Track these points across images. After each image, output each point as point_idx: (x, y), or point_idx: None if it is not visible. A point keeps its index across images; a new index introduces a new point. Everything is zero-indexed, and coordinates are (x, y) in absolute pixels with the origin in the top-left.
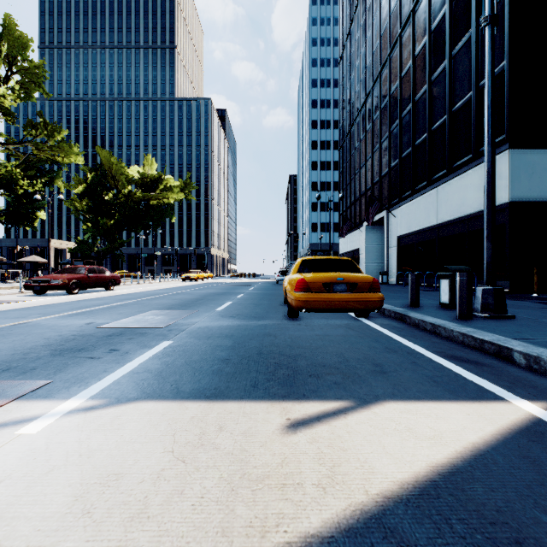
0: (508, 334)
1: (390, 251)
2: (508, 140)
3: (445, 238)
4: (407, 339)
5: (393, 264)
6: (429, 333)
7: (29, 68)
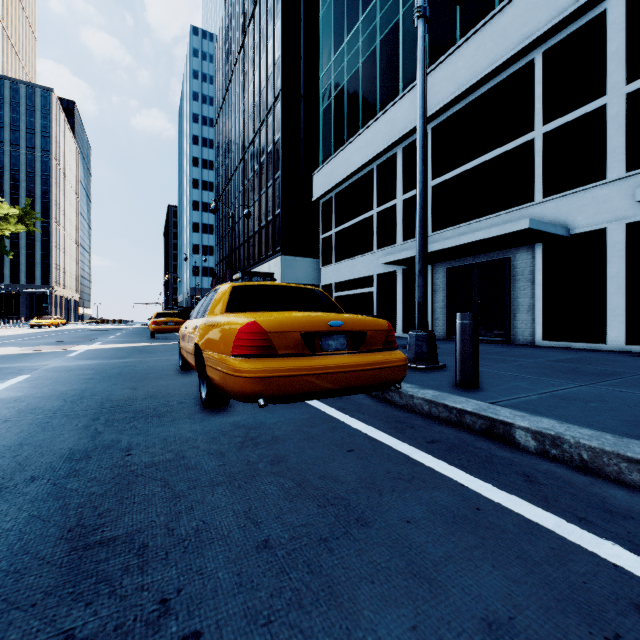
0: None
1: None
2: (281, 251)
3: None
4: None
5: None
6: None
7: None
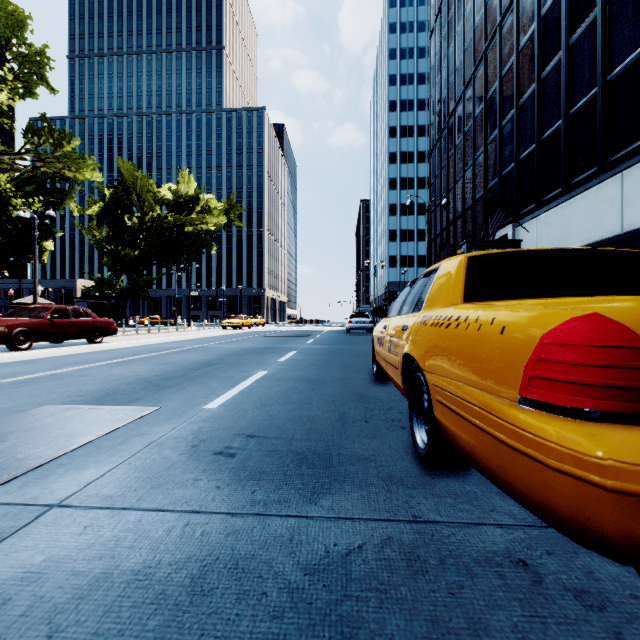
0: None
1: None
2: None
3: None
4: None
5: None
6: None
7: (28, 55)
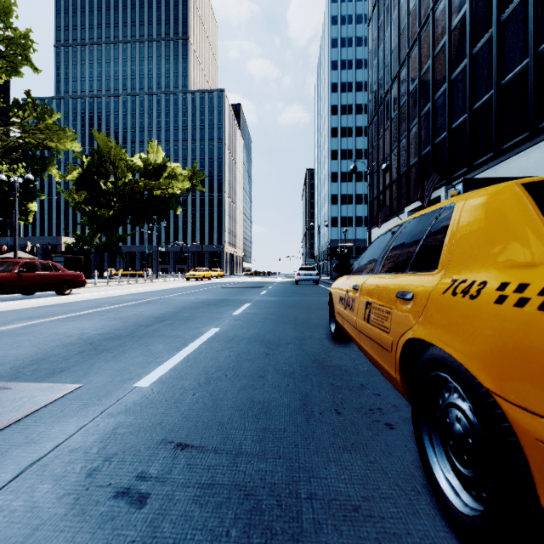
0: None
1: None
2: None
3: None
4: None
5: None
6: None
7: (13, 38)
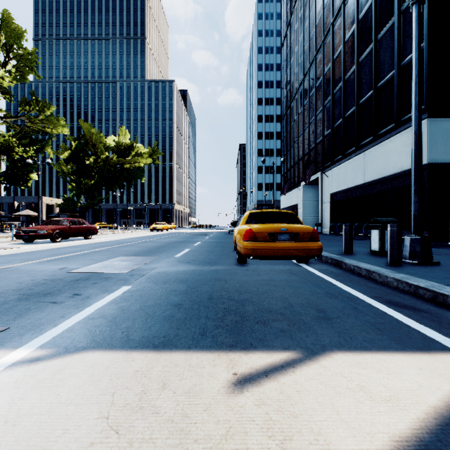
0: (440, 280)
1: (323, 206)
2: (427, 110)
3: (371, 194)
4: (345, 284)
5: (326, 217)
6: (364, 278)
7: (23, 55)
